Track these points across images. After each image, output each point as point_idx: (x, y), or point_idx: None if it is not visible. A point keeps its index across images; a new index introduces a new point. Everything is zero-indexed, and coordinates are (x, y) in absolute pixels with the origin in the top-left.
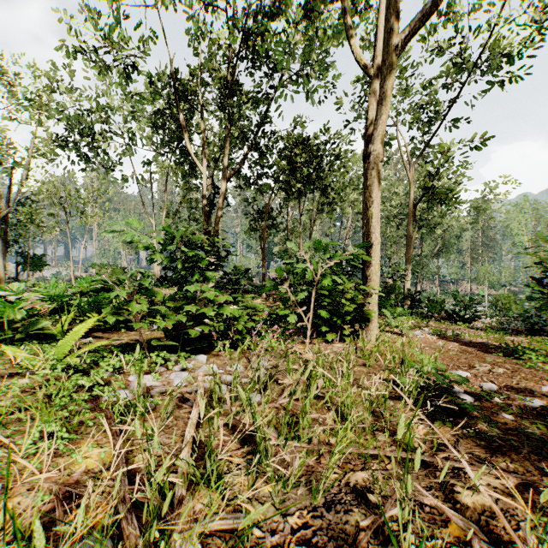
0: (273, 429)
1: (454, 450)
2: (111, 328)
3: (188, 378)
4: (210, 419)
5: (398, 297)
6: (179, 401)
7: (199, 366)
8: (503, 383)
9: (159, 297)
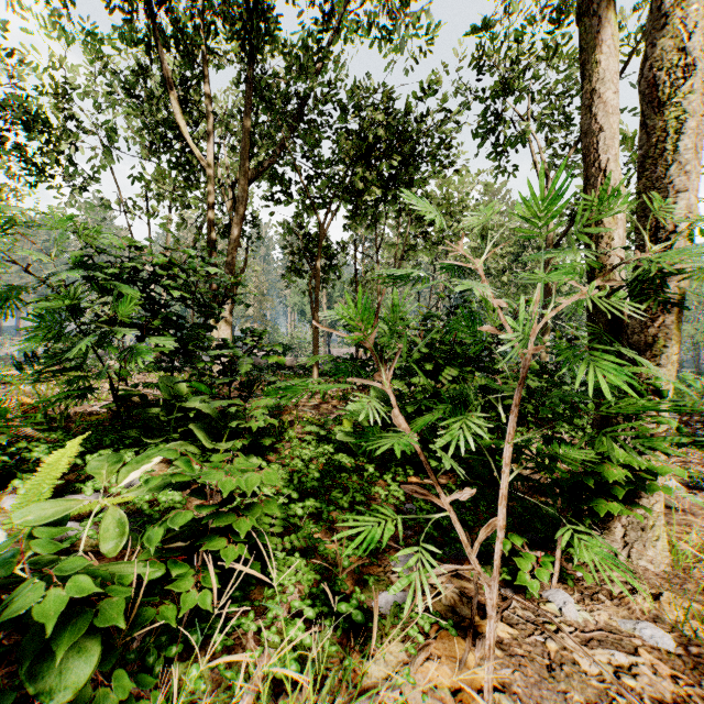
0: None
1: None
2: None
3: None
4: None
5: None
6: None
7: None
8: None
9: None
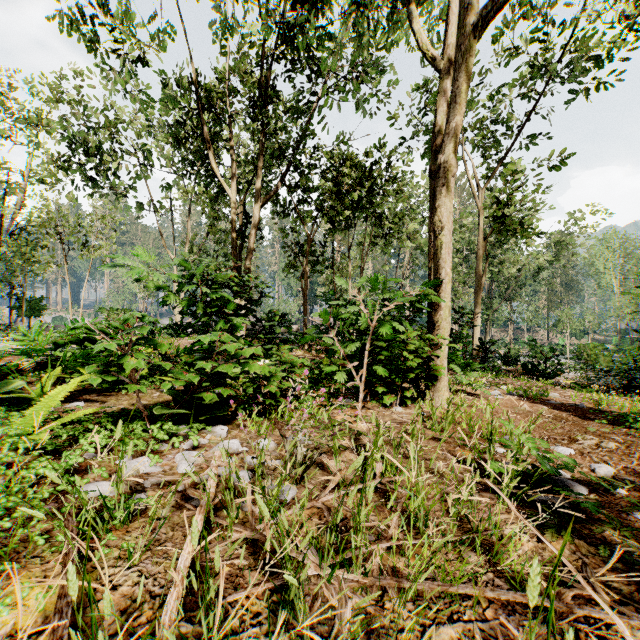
0: (312, 549)
1: (596, 597)
2: (110, 388)
3: (199, 461)
4: (208, 552)
5: (466, 347)
6: (181, 497)
7: (216, 442)
8: (623, 465)
9: (163, 350)
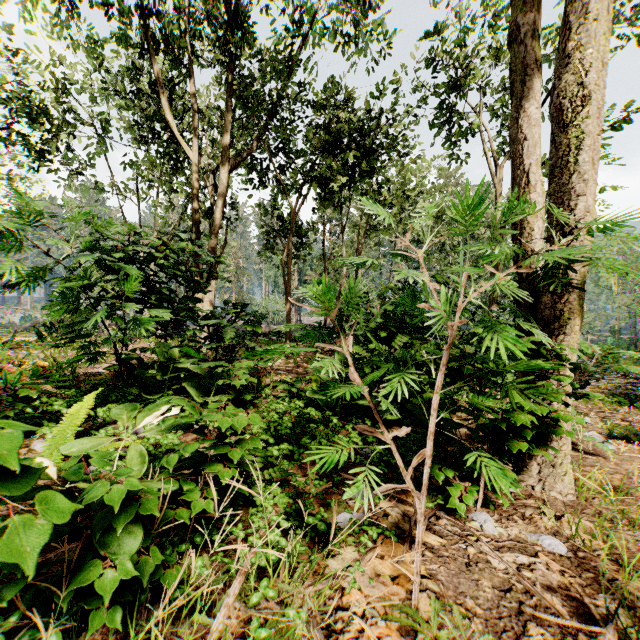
0: None
1: None
2: None
3: None
4: None
5: None
6: None
7: None
8: None
9: None
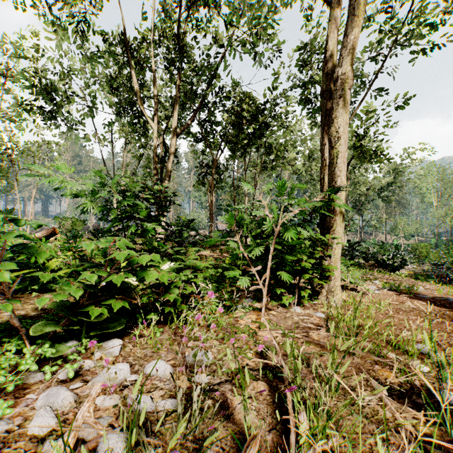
0: None
1: None
2: (24, 289)
3: (67, 406)
4: None
5: None
6: None
7: (103, 365)
8: None
9: (43, 259)
